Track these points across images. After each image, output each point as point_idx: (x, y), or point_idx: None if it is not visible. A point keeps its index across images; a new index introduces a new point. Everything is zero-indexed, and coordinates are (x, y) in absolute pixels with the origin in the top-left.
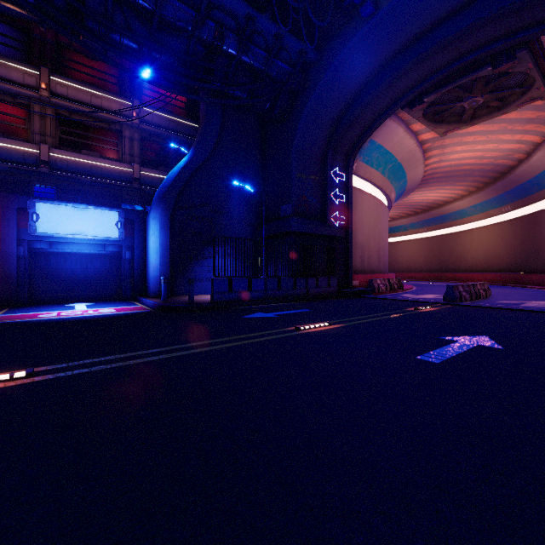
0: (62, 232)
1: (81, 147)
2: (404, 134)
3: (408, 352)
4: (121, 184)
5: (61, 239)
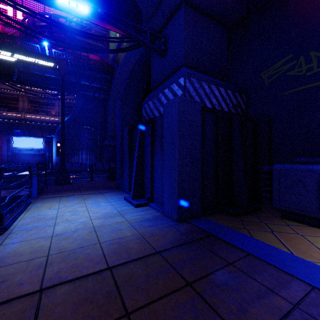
0: (22, 146)
1: (38, 111)
2: None
3: None
4: (54, 125)
5: (22, 149)
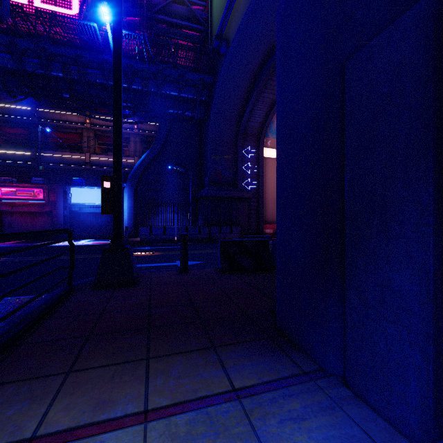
0: (83, 202)
1: (108, 151)
2: None
3: None
4: (128, 170)
5: (84, 206)
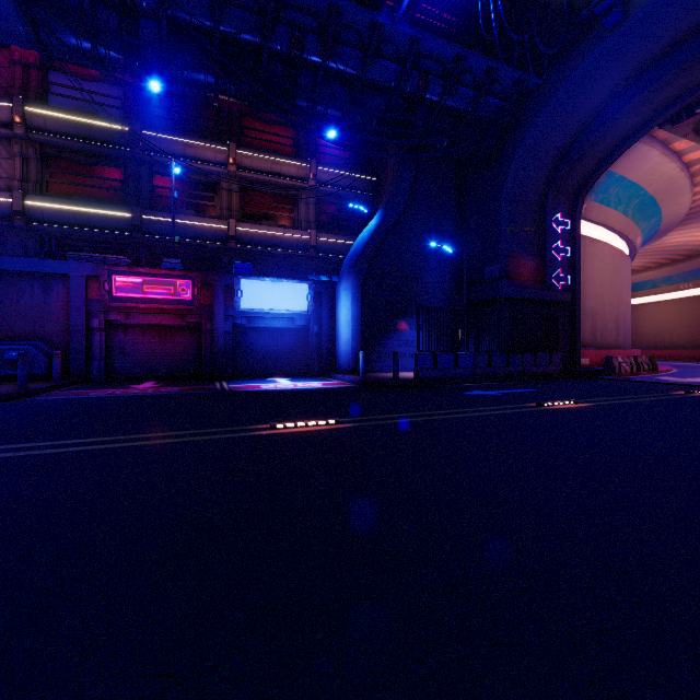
0: (260, 307)
1: (260, 218)
2: (661, 158)
3: (691, 428)
4: (298, 253)
5: (259, 314)
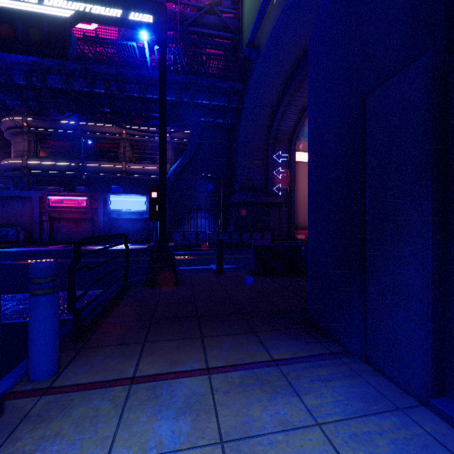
0: (121, 208)
1: (142, 159)
2: None
3: None
4: None
5: (121, 212)
